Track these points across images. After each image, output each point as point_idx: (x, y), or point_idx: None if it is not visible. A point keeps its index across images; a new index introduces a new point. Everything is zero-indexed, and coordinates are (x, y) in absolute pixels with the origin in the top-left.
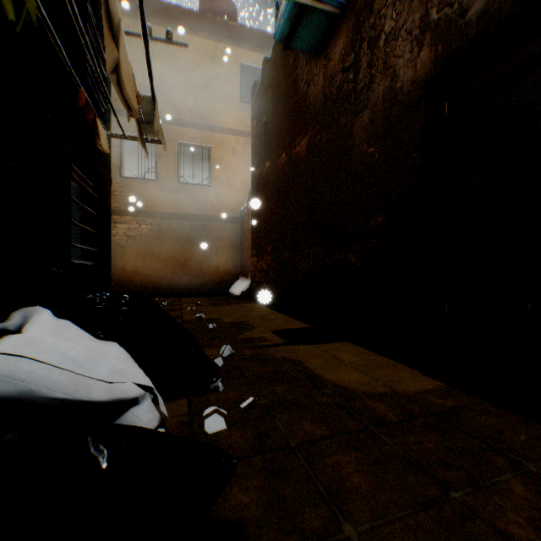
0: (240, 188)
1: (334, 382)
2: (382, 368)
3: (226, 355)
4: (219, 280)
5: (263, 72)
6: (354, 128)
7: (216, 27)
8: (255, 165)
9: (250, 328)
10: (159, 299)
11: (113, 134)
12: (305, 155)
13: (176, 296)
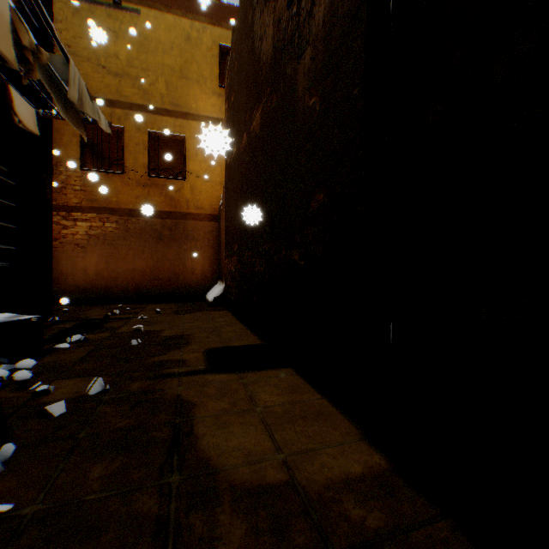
0: (219, 183)
1: (204, 454)
2: (304, 422)
3: (95, 392)
4: (195, 284)
5: (232, 45)
6: (297, 79)
7: (192, 4)
8: (227, 153)
9: (183, 345)
10: (123, 306)
11: (48, 114)
12: (259, 129)
13: (145, 302)
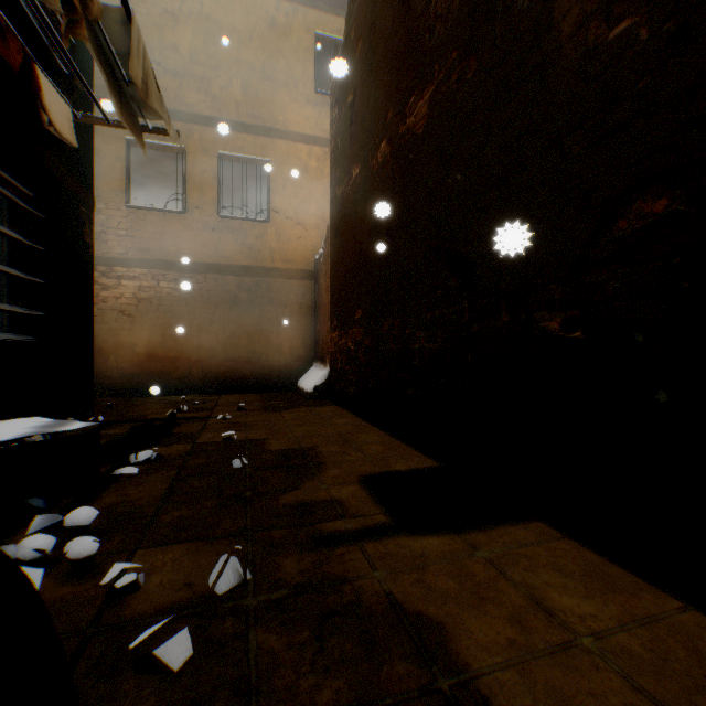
0: (315, 226)
1: None
2: None
3: (226, 588)
4: (282, 367)
5: (348, 21)
6: (557, 6)
7: None
8: (336, 181)
9: (316, 469)
10: (186, 398)
11: (89, 118)
12: (426, 126)
13: (215, 392)
